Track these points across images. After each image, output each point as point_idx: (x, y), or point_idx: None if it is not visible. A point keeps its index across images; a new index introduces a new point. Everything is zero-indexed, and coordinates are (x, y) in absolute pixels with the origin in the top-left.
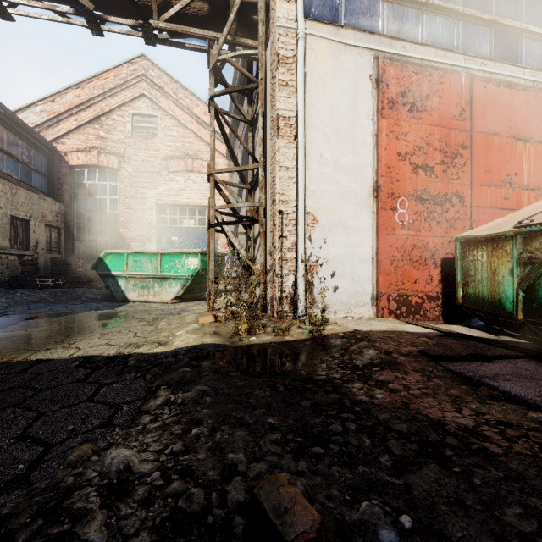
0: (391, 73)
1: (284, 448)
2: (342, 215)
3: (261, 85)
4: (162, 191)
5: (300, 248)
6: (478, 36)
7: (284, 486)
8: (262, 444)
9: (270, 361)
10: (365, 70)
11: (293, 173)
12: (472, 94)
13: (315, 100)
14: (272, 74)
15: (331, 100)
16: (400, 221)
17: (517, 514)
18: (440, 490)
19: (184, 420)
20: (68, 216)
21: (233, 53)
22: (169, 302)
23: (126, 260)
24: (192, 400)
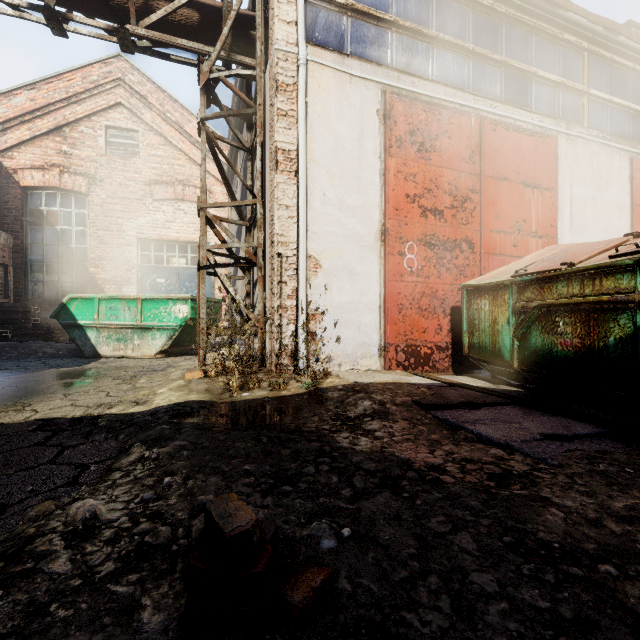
0: (399, 109)
1: (255, 489)
2: (347, 259)
3: (259, 111)
4: (144, 223)
5: (301, 295)
6: (489, 77)
7: (234, 501)
8: (234, 487)
9: (260, 416)
10: (372, 104)
11: (293, 212)
12: (481, 137)
13: (318, 133)
14: (271, 100)
15: (335, 134)
16: (409, 267)
17: (440, 521)
18: (385, 510)
19: (157, 473)
20: (18, 250)
21: (227, 72)
22: (153, 357)
23: (97, 307)
24: (168, 455)
